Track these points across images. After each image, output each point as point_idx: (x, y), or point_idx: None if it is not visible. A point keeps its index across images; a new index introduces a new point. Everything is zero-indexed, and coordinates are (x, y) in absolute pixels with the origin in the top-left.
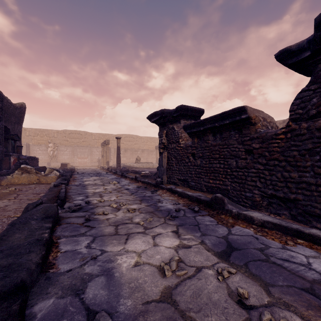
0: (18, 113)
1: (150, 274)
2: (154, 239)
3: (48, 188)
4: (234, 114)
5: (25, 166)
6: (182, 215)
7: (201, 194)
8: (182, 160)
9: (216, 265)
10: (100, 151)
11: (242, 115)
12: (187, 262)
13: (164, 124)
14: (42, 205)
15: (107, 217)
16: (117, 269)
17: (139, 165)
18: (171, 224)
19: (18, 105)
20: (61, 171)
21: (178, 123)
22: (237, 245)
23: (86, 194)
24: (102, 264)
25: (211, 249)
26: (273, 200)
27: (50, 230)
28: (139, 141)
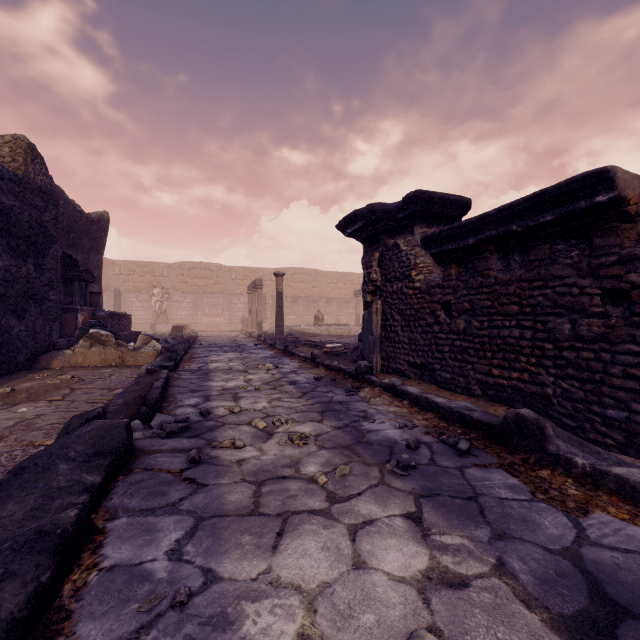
0: (95, 231)
1: None
2: (355, 540)
3: (135, 376)
4: (573, 193)
5: (96, 332)
6: (427, 461)
7: (473, 404)
8: (419, 319)
9: None
10: (246, 302)
11: (598, 193)
12: None
13: (374, 238)
14: (94, 424)
15: (240, 457)
16: None
17: (321, 330)
18: (399, 489)
19: (95, 216)
20: (171, 340)
21: (409, 233)
22: (626, 594)
23: (206, 392)
24: (198, 633)
25: (537, 597)
26: None
27: (93, 494)
28: (322, 281)
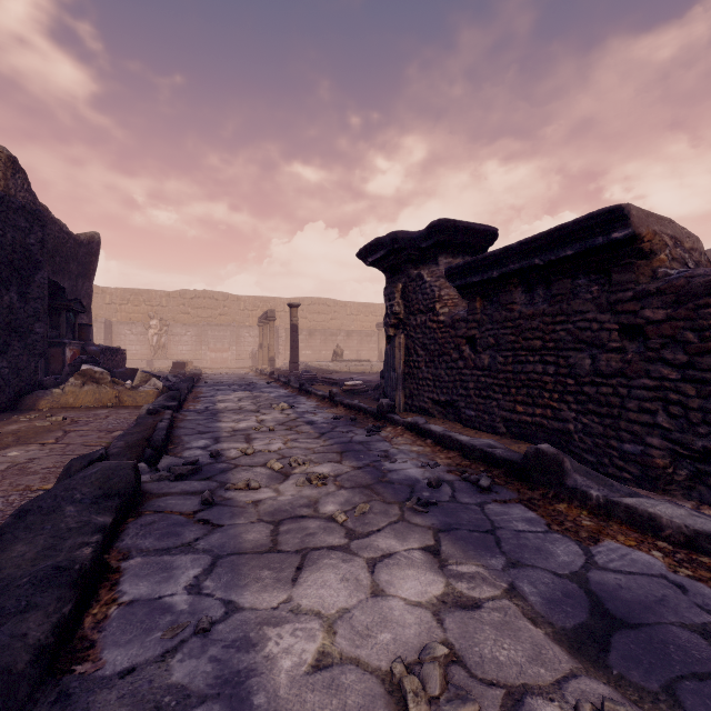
0: (84, 255)
1: (361, 707)
2: (374, 572)
3: (135, 417)
4: (591, 229)
5: (89, 368)
6: (448, 498)
7: (496, 441)
8: (443, 354)
9: (569, 685)
10: (256, 336)
11: (614, 230)
12: (475, 664)
13: (397, 267)
14: (100, 465)
15: (256, 498)
16: (263, 676)
17: (341, 367)
18: (418, 525)
19: (84, 238)
20: (172, 378)
21: (433, 264)
22: (623, 609)
23: (216, 433)
24: (223, 654)
25: (543, 615)
26: (710, 466)
27: (106, 534)
28: (341, 312)
